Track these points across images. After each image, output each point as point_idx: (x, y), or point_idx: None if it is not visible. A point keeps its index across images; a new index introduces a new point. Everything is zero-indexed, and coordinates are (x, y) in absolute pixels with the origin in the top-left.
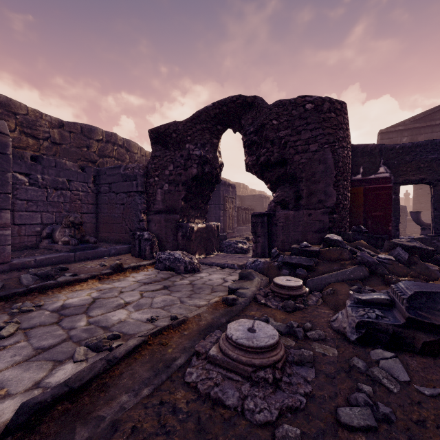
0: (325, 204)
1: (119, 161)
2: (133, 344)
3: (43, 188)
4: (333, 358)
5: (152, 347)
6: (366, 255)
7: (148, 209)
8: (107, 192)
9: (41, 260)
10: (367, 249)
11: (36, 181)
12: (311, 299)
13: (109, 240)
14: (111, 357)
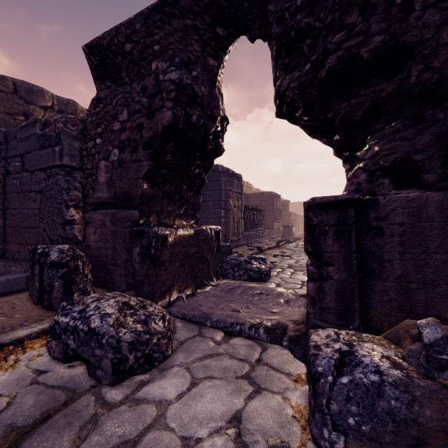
0: None
1: None
2: None
3: None
4: None
5: None
6: None
7: (84, 200)
8: (19, 172)
9: None
10: None
11: None
12: None
13: (21, 259)
14: None
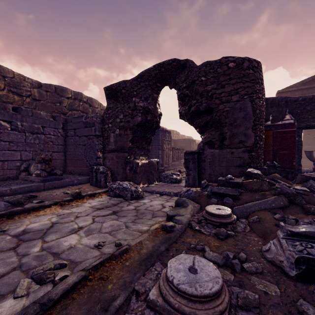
0: (245, 144)
1: (84, 113)
2: (72, 281)
3: (22, 132)
4: (277, 298)
5: (92, 283)
6: (284, 187)
7: (103, 148)
8: (73, 136)
9: (16, 189)
10: (282, 181)
11: (16, 126)
12: (239, 226)
13: (74, 173)
14: (45, 299)
